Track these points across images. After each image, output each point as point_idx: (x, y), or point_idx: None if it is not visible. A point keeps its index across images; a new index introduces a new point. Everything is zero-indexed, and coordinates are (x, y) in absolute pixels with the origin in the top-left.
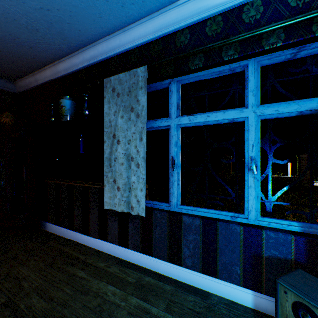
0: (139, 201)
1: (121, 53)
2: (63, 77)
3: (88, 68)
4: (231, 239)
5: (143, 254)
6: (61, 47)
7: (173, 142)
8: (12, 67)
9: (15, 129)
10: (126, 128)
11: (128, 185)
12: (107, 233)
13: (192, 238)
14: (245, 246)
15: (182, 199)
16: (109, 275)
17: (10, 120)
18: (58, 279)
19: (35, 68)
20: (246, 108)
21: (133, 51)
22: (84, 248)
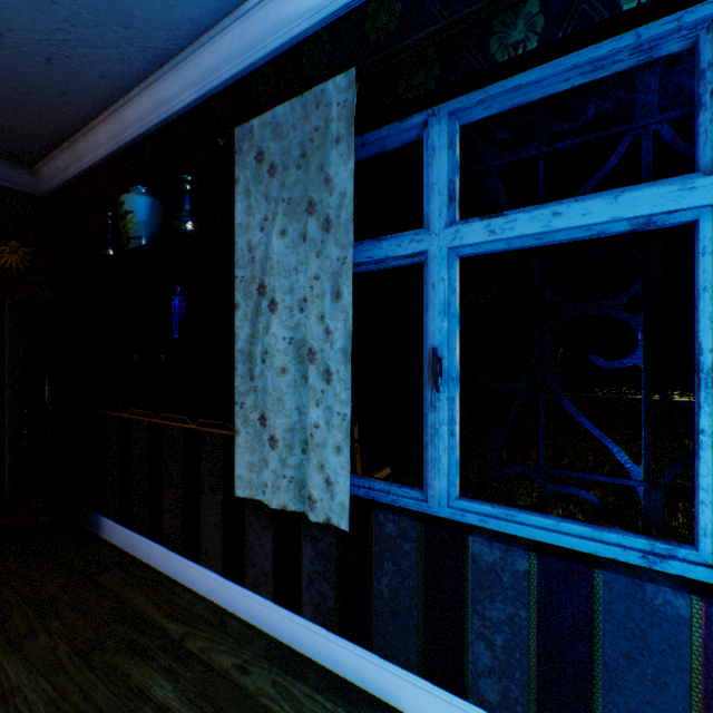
0: (333, 484)
1: (282, 52)
2: (138, 144)
3: (196, 109)
4: (651, 640)
5: (345, 640)
6: (125, 55)
7: (435, 304)
8: (17, 125)
9: (20, 281)
10: (295, 265)
11: (301, 431)
12: (244, 562)
13: (502, 613)
14: (712, 674)
15: (459, 476)
16: (242, 704)
17: (21, 260)
18: (94, 710)
19: (73, 125)
20: (702, 174)
21: (316, 41)
22: (186, 598)
